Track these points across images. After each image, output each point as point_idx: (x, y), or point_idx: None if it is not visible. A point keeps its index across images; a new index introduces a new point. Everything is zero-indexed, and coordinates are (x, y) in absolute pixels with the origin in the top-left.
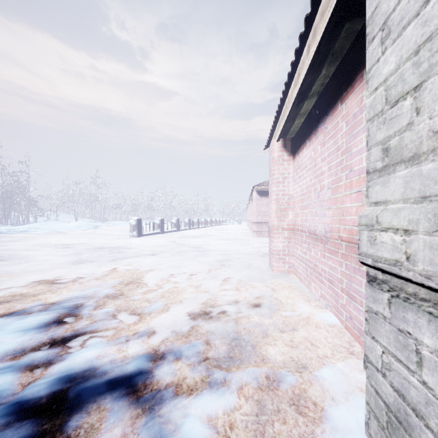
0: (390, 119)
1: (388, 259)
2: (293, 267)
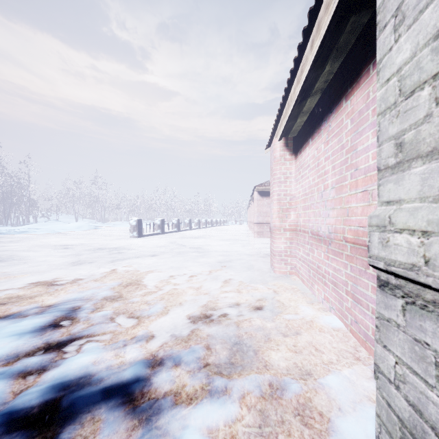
0: (404, 111)
1: (403, 263)
2: (296, 269)
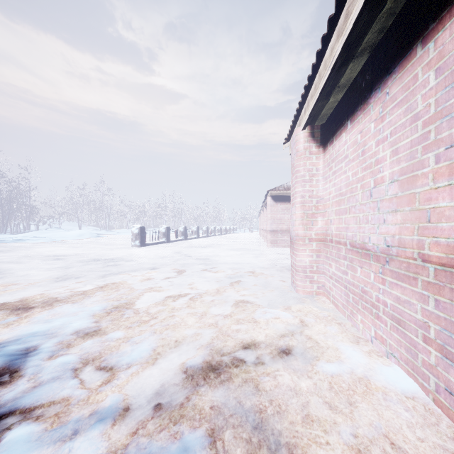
0: None
1: None
2: (324, 288)
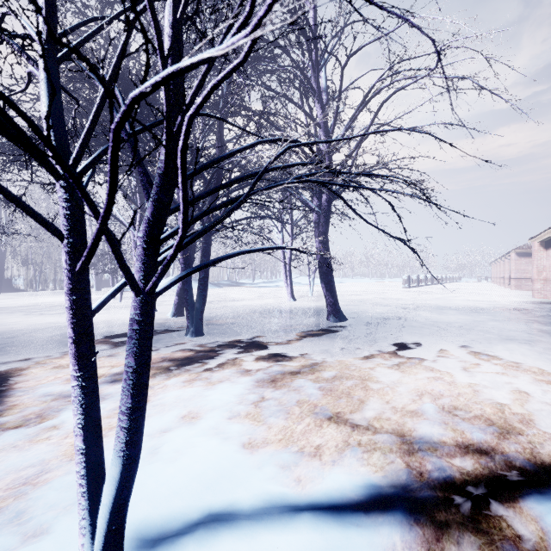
0: None
1: None
2: (546, 296)
